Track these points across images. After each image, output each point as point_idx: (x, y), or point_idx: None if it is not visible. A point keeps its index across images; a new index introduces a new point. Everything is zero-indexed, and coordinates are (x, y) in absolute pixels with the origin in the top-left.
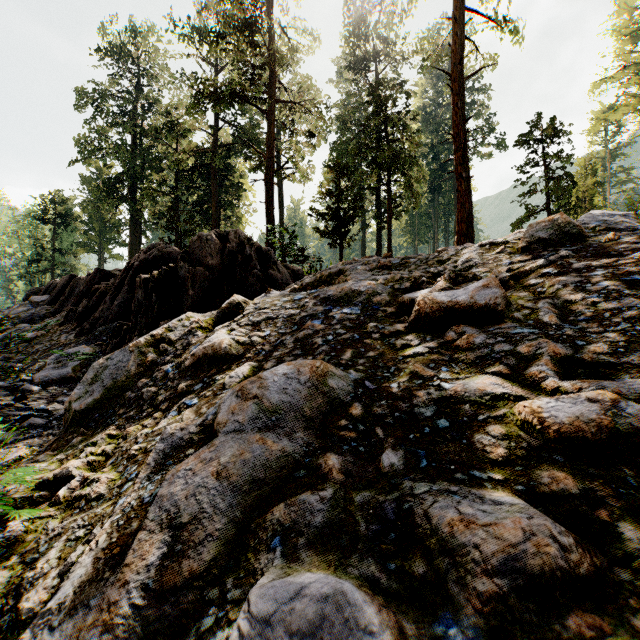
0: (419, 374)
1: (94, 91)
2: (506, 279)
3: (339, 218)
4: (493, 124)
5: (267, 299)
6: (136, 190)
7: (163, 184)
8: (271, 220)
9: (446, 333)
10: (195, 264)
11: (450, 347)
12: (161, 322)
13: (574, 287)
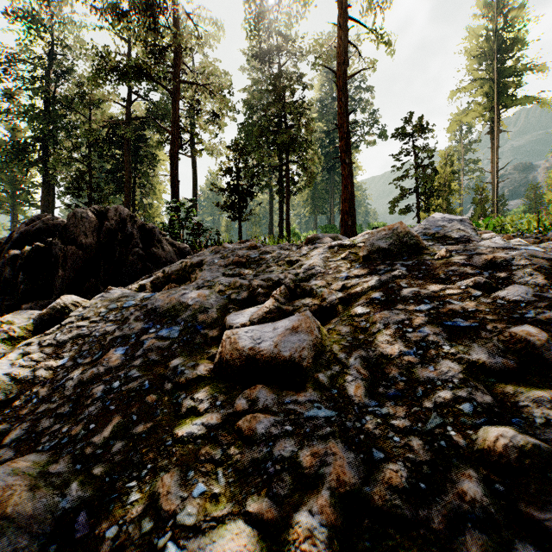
0: (158, 503)
1: (2, 54)
2: (337, 301)
3: (237, 194)
4: (377, 118)
5: (99, 302)
6: (49, 155)
7: (74, 151)
8: (176, 192)
9: (237, 399)
10: (70, 241)
11: (238, 422)
12: (23, 305)
13: (395, 329)
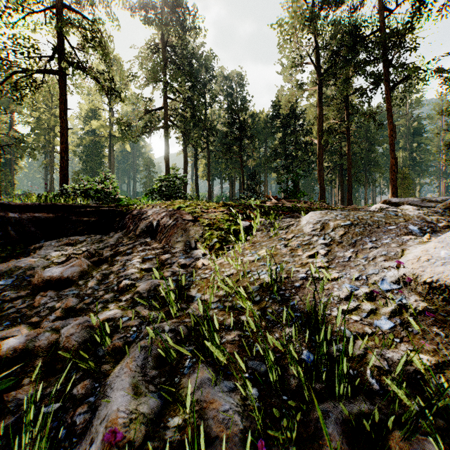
0: None
1: None
2: None
3: None
4: None
5: None
6: None
7: None
8: (52, 183)
9: None
10: None
11: None
12: None
13: None
